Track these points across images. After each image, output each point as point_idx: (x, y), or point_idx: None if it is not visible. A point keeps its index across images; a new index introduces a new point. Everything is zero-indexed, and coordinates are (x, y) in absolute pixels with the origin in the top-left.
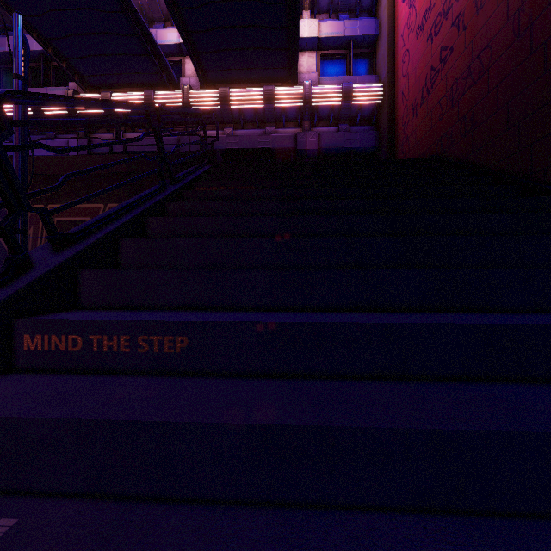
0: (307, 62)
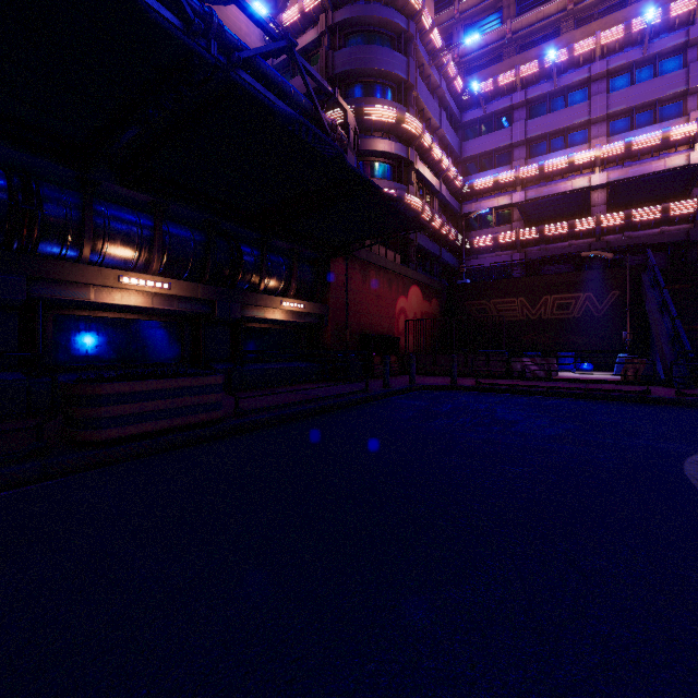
0: None
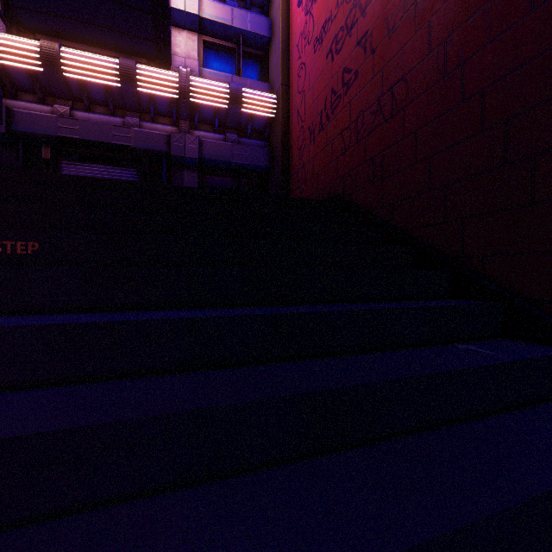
0: (186, 44)
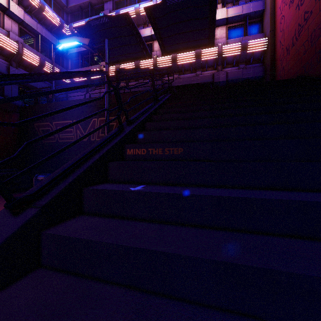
0: (220, 32)
